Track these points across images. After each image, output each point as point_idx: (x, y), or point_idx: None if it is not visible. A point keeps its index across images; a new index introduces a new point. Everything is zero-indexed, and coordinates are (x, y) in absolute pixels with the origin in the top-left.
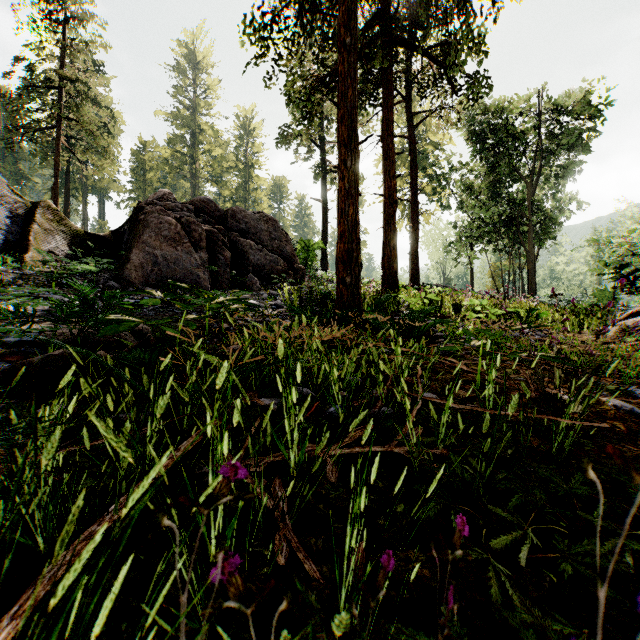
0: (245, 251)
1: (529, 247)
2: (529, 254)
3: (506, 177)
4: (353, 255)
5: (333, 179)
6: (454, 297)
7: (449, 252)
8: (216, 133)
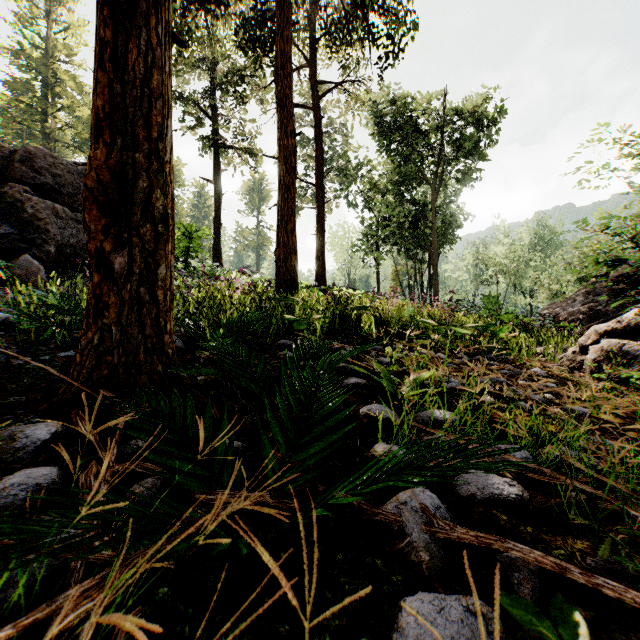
0: (41, 218)
1: (434, 250)
2: (434, 258)
3: (410, 179)
4: (135, 185)
5: (226, 155)
6: (376, 305)
7: (357, 251)
8: (80, 86)
